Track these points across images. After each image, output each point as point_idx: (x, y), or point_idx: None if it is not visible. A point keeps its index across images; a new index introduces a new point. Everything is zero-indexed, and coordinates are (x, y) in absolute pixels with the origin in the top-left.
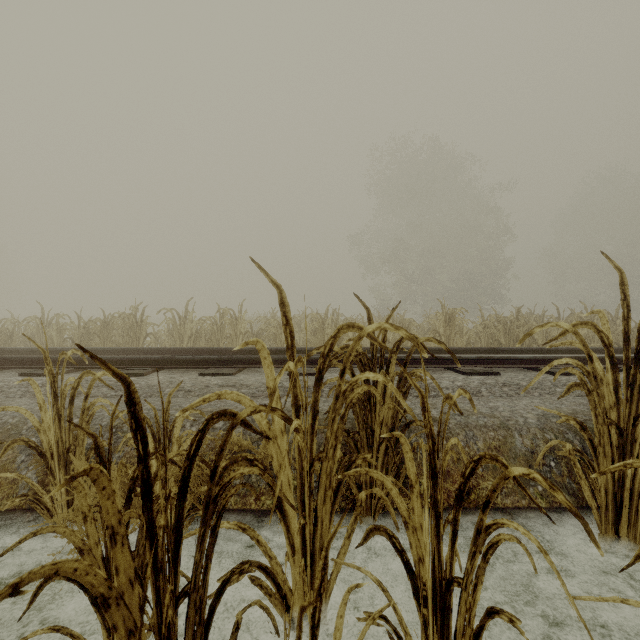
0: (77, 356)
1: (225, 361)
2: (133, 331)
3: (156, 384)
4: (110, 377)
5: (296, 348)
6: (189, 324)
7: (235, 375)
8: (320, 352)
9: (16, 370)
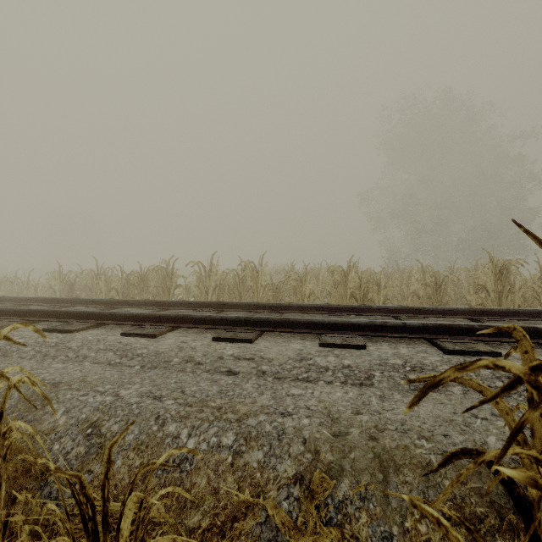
0: (99, 311)
1: (243, 322)
2: (164, 283)
3: (164, 350)
4: (121, 337)
5: (321, 305)
6: (213, 276)
7: (254, 341)
8: (348, 310)
9: (50, 322)
